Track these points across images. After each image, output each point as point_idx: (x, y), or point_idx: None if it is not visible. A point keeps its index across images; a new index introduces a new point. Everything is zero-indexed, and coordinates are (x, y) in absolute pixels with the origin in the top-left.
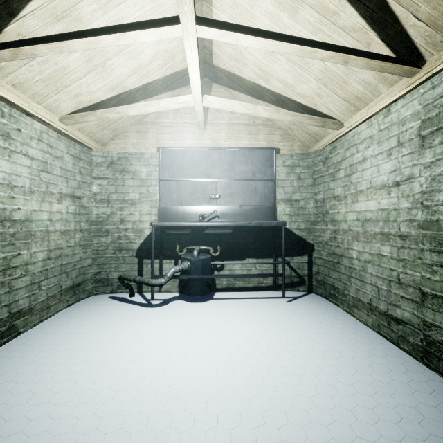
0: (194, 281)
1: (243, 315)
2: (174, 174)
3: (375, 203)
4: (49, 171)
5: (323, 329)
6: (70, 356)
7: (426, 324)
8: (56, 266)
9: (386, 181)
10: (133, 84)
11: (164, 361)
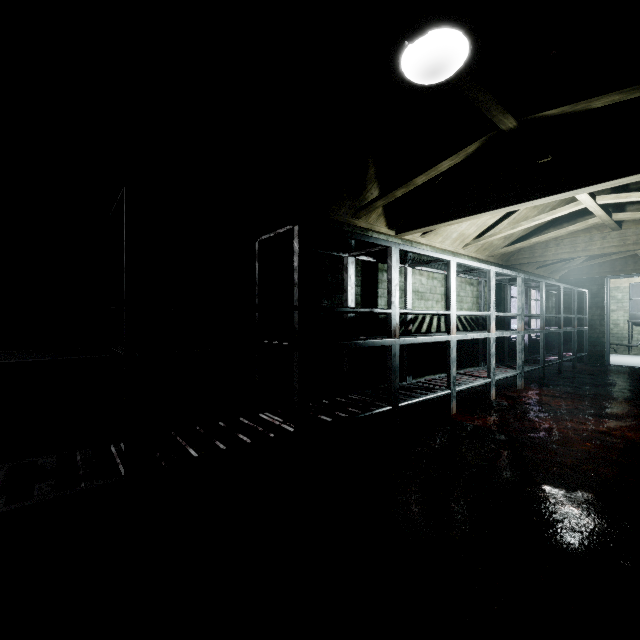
0: None
1: None
2: (639, 296)
3: None
4: None
5: None
6: None
7: None
8: None
9: None
10: None
11: None
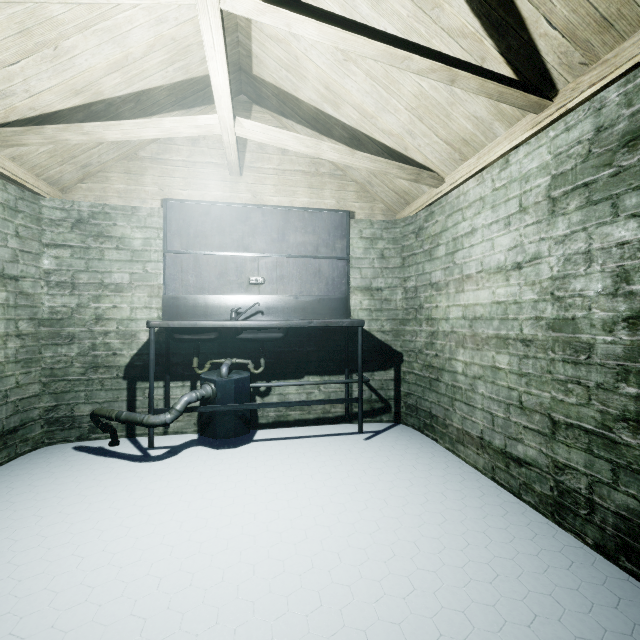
0: (221, 415)
1: (299, 466)
2: (189, 244)
3: (488, 293)
4: None
5: (418, 480)
6: None
7: (558, 466)
8: None
9: (503, 262)
10: (115, 88)
11: (163, 560)
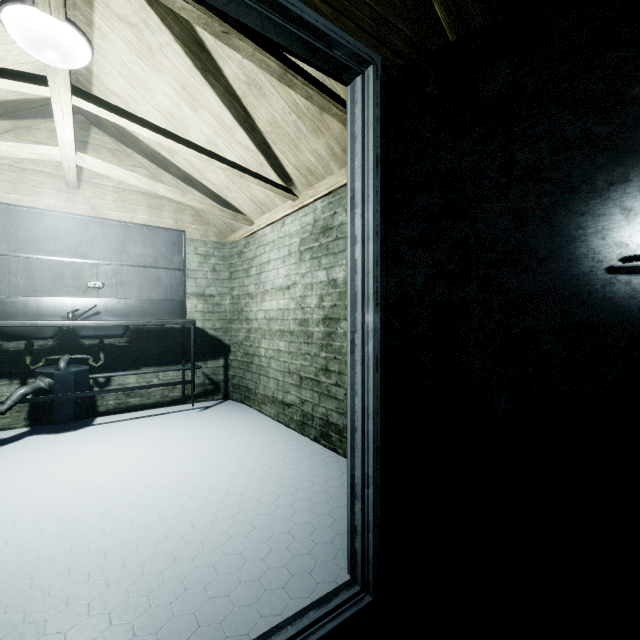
0: (60, 403)
1: (138, 434)
2: (19, 248)
3: (276, 303)
4: None
5: (230, 428)
6: None
7: (303, 402)
8: None
9: (283, 284)
10: None
11: (20, 497)
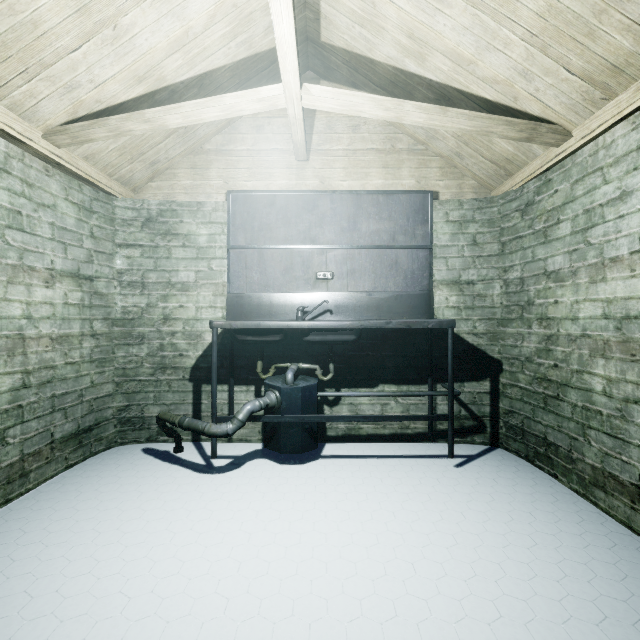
0: (287, 427)
1: (377, 497)
2: (254, 238)
3: None
4: (26, 228)
5: (542, 537)
6: (28, 596)
7: None
8: (41, 399)
9: None
10: (177, 72)
11: (215, 619)
